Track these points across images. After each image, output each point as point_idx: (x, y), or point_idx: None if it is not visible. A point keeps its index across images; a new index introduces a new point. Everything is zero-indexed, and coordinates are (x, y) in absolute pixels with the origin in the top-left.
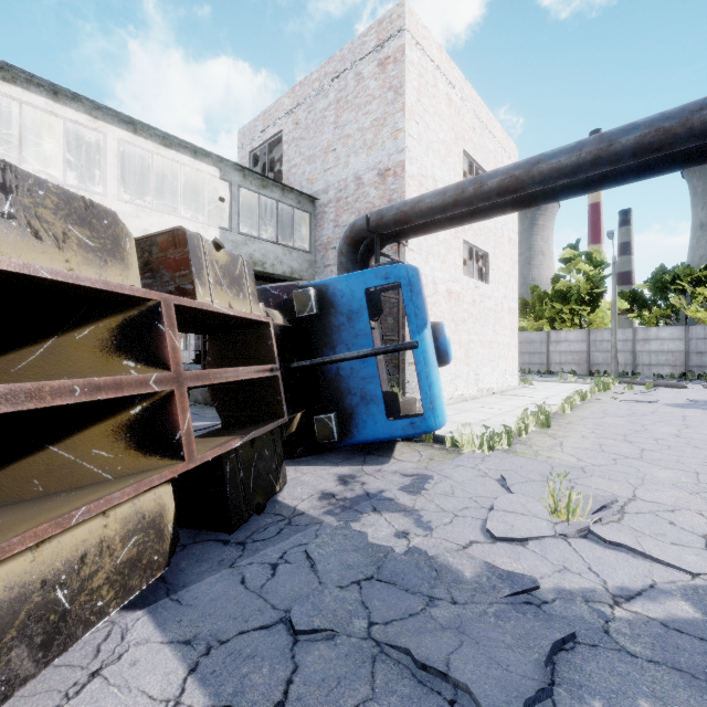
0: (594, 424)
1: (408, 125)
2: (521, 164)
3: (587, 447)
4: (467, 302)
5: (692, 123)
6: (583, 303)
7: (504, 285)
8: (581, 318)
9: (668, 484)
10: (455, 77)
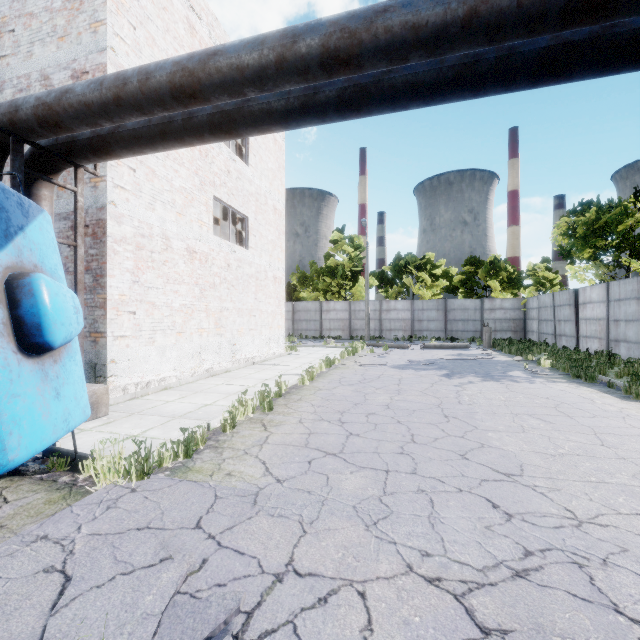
0: (323, 399)
1: (113, 19)
2: (197, 52)
3: (291, 442)
4: (219, 265)
5: (376, 27)
6: (347, 278)
7: (268, 253)
8: (346, 291)
9: (349, 508)
10: (201, 6)
